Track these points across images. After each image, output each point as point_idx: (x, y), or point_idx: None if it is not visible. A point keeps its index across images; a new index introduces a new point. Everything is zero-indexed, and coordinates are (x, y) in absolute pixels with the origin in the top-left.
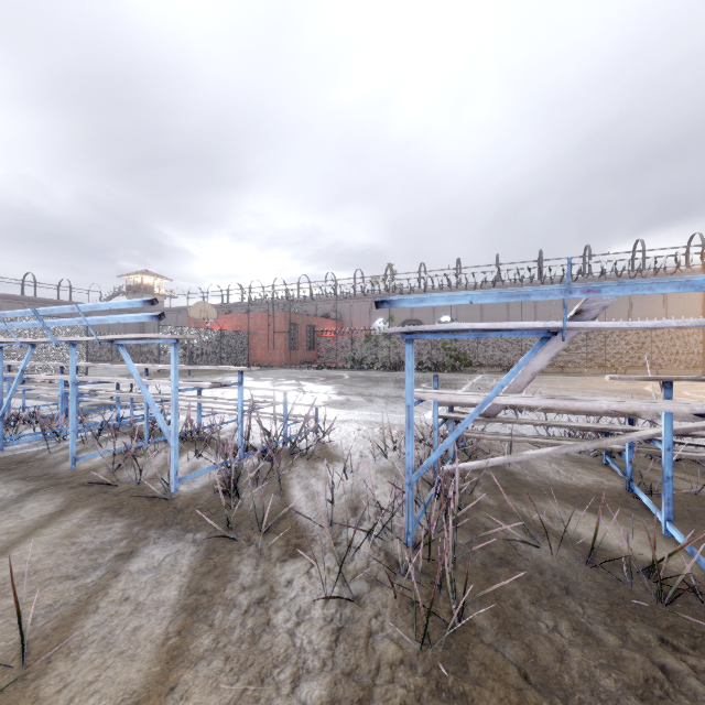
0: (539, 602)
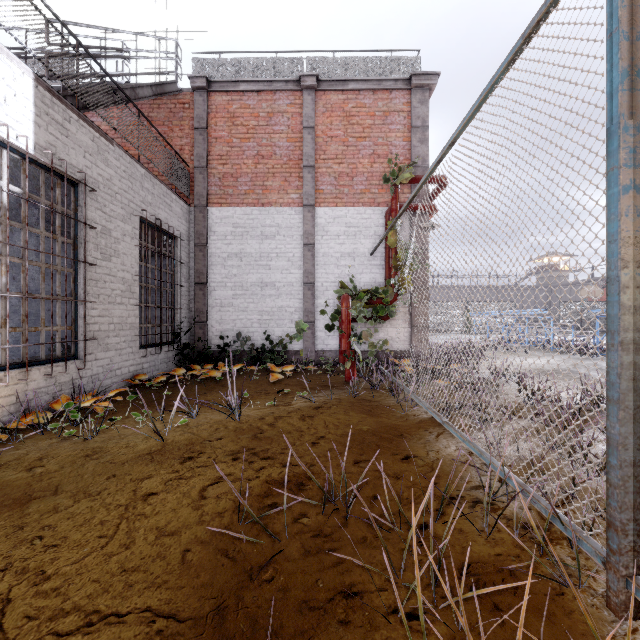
0: None
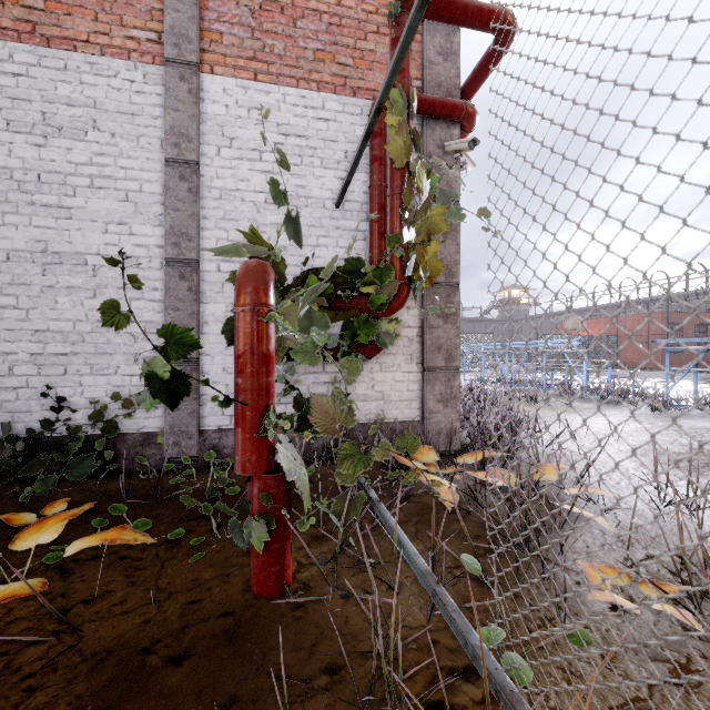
0: (696, 416)
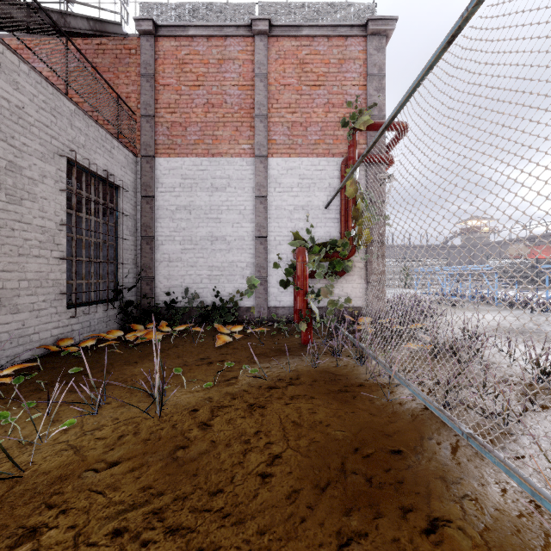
0: None
